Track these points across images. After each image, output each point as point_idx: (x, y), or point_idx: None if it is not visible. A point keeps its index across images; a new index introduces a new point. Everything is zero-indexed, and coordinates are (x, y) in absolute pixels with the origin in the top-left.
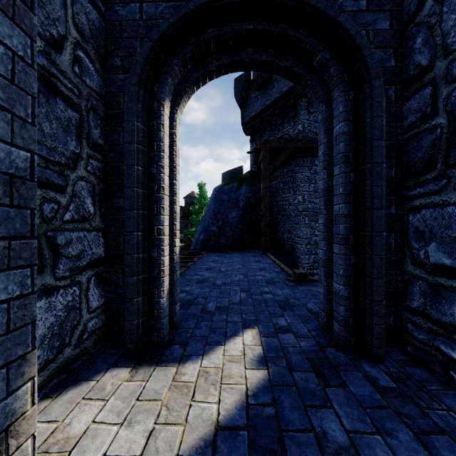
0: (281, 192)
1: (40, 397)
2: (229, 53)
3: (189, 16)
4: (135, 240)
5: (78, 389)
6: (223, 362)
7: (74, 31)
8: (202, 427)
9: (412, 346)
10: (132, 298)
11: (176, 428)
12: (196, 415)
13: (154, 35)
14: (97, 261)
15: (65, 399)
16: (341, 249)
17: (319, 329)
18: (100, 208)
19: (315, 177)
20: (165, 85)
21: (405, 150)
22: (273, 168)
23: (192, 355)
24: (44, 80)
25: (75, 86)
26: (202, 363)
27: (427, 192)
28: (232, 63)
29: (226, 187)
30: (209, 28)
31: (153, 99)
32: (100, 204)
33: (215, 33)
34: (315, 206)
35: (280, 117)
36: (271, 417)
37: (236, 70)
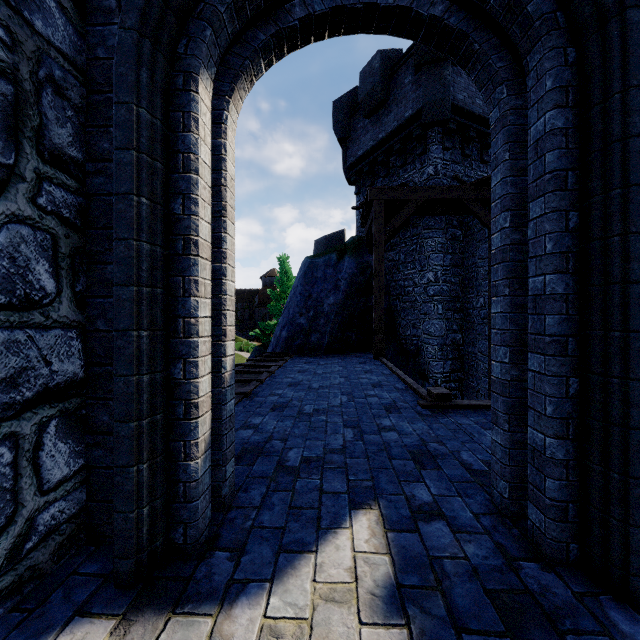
0: (402, 266)
1: None
2: None
3: None
4: (134, 347)
5: None
6: (313, 602)
7: None
8: None
9: None
10: (126, 466)
11: None
12: None
13: None
14: (66, 388)
15: None
16: (550, 363)
17: (494, 511)
18: (72, 283)
19: (454, 244)
20: (200, 41)
21: None
22: (391, 230)
23: (250, 582)
24: None
25: None
26: (269, 603)
27: None
28: (331, 14)
29: (320, 260)
30: None
31: (176, 69)
32: (74, 274)
33: None
34: (454, 287)
35: (400, 156)
36: None
37: (337, 31)
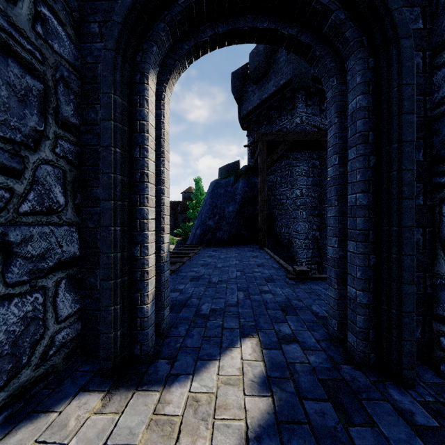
0: (279, 186)
1: None
2: (225, 20)
3: None
4: (112, 236)
5: (33, 425)
6: (217, 384)
7: None
8: None
9: None
10: (108, 306)
11: None
12: None
13: None
14: (70, 261)
15: (12, 442)
16: (359, 246)
17: (329, 339)
18: (73, 198)
19: (313, 170)
20: (150, 53)
21: (436, 128)
22: (270, 161)
23: (180, 375)
24: None
25: (36, 49)
26: (192, 385)
27: None
28: (229, 33)
29: (223, 181)
30: None
31: (135, 70)
32: (74, 193)
33: None
34: (313, 200)
35: (277, 110)
36: None
37: (233, 42)
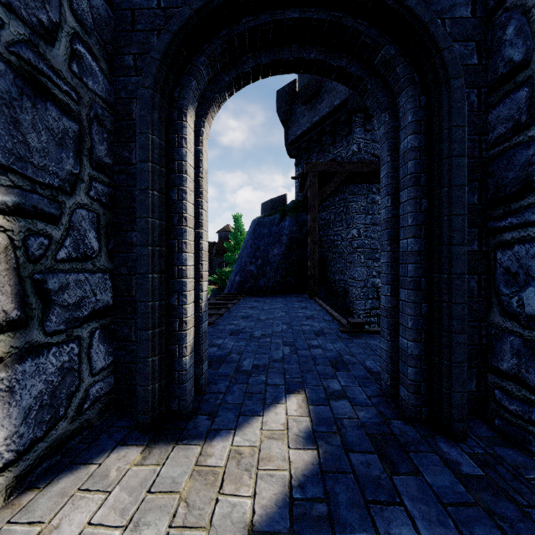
0: (332, 224)
1: (24, 487)
2: (269, 50)
3: (217, 1)
4: (150, 284)
5: (74, 476)
6: (260, 439)
7: (71, 19)
8: (232, 532)
9: (501, 419)
10: (145, 358)
11: (197, 534)
12: (224, 515)
13: (173, 25)
14: (103, 310)
15: (55, 490)
16: (410, 295)
17: (381, 395)
18: (106, 243)
19: (373, 207)
20: (188, 89)
21: (491, 170)
22: (322, 196)
23: (222, 430)
24: (29, 78)
25: (72, 89)
26: (234, 440)
27: (521, 223)
28: (273, 63)
29: (266, 219)
30: (243, 18)
31: (173, 107)
32: (107, 238)
33: (251, 23)
34: (373, 241)
35: (331, 135)
36: (322, 518)
37: (277, 73)
